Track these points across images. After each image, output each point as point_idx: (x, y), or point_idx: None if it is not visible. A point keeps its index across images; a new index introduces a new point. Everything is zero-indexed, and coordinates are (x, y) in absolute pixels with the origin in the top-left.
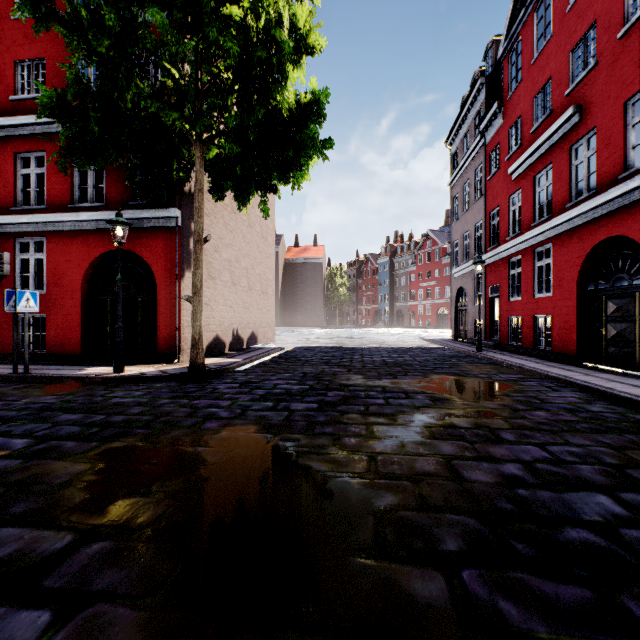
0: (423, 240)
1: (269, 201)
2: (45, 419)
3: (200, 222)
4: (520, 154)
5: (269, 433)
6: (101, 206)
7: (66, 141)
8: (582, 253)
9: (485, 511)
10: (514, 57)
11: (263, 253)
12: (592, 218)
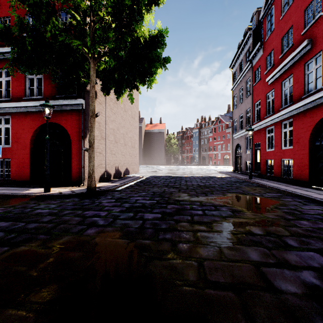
0: (216, 120)
1: (136, 98)
2: None
3: (93, 105)
4: (273, 70)
5: (128, 239)
6: (40, 98)
7: (12, 56)
8: (312, 123)
9: None
10: (269, 18)
11: (132, 126)
12: (319, 103)
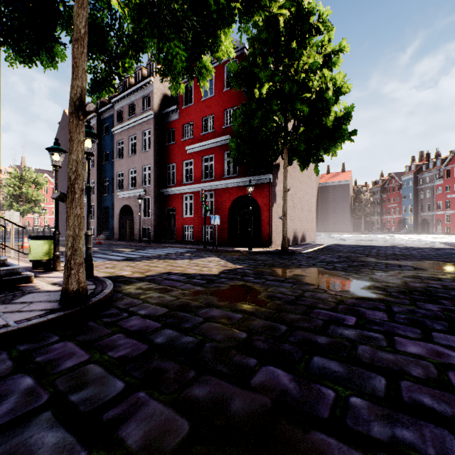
0: (450, 156)
1: None
2: (243, 261)
3: (286, 182)
4: None
5: (327, 270)
6: (236, 176)
7: (236, 157)
8: None
9: (410, 289)
10: None
11: (309, 187)
12: None
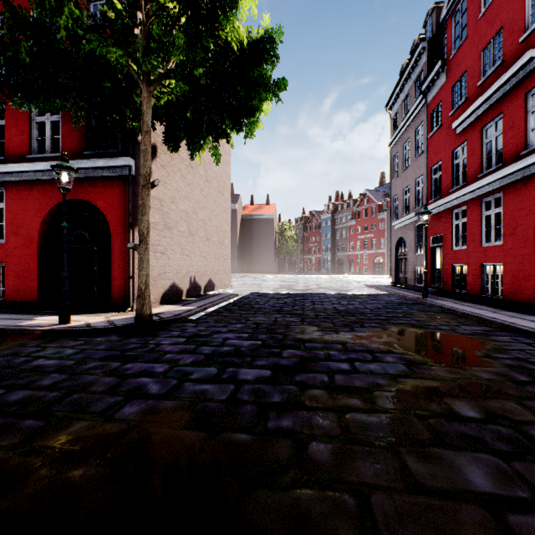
0: (361, 198)
1: (226, 160)
2: None
3: (147, 166)
4: (465, 108)
5: (204, 429)
6: (57, 156)
7: None
8: None
9: None
10: (457, 18)
11: (220, 207)
12: None
